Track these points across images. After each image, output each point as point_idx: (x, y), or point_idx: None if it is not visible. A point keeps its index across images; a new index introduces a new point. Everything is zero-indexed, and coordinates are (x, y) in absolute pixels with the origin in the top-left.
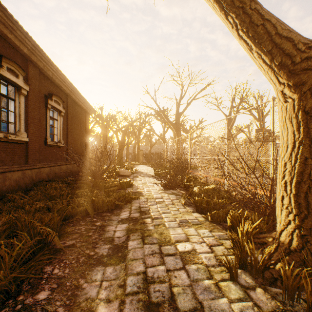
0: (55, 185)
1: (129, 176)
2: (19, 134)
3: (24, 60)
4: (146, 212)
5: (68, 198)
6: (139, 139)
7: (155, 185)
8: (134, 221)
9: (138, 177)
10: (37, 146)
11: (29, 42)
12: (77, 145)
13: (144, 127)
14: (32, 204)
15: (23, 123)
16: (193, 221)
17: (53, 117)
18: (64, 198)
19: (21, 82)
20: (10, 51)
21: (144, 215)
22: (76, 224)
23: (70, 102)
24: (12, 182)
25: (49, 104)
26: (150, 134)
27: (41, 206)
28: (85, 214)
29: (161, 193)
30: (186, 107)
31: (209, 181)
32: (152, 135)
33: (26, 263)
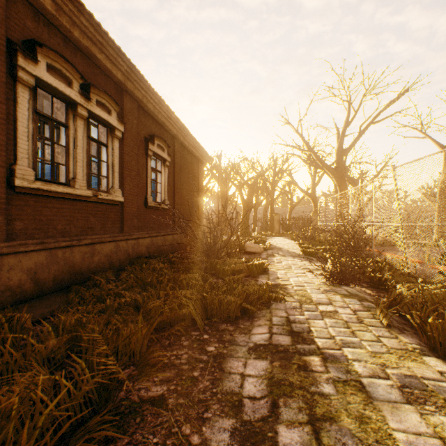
0: (154, 264)
1: (260, 254)
2: (112, 192)
3: (118, 90)
4: (304, 337)
5: (168, 289)
6: (272, 198)
7: (308, 274)
8: (281, 357)
9: (274, 257)
10: (135, 208)
11: (123, 62)
12: (187, 206)
13: (280, 179)
14: (119, 294)
15: (117, 176)
16: (442, 388)
17: (155, 168)
18: (161, 288)
19: (114, 120)
20: (102, 79)
21: (300, 344)
22: (174, 343)
23: (178, 146)
24: (102, 258)
25: (150, 149)
26: (290, 190)
27: (127, 301)
28: (190, 322)
29: (326, 293)
30: (357, 137)
31: (432, 273)
32: (293, 190)
33: (74, 430)
